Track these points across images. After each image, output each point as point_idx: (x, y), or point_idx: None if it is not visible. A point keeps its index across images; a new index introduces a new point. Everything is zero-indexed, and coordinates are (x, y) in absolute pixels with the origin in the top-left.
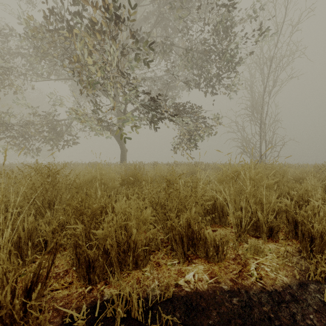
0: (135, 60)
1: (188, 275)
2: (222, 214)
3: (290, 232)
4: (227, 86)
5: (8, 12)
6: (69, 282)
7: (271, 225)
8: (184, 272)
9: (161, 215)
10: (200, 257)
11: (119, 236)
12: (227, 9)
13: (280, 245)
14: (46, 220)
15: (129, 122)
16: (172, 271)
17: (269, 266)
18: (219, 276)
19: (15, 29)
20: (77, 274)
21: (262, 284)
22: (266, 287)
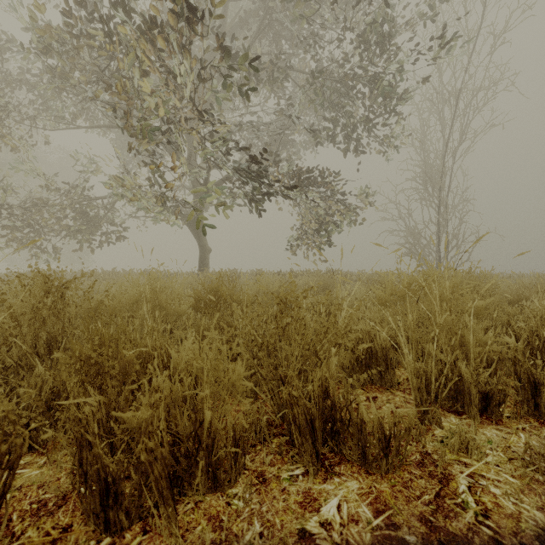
0: (223, 87)
1: (326, 507)
2: (385, 365)
3: (523, 402)
4: (383, 139)
5: (4, 10)
6: (63, 527)
7: (485, 390)
8: (318, 499)
9: (269, 371)
10: (349, 461)
11: (178, 422)
12: (385, 2)
13: (507, 430)
14: (34, 381)
15: (212, 198)
16: (293, 495)
17: (496, 481)
18: (395, 510)
19: (16, 39)
20: (83, 507)
21: (493, 532)
22: (503, 538)
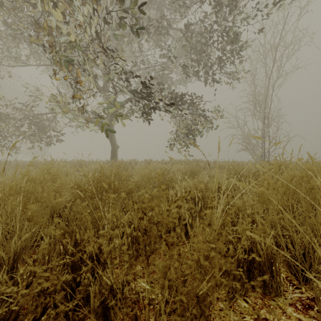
0: (119, 26)
1: None
2: (270, 272)
3: None
4: (230, 73)
5: None
6: None
7: None
8: None
9: None
10: None
11: None
12: None
13: None
14: None
15: (111, 108)
16: None
17: None
18: None
19: None
20: None
21: None
22: None
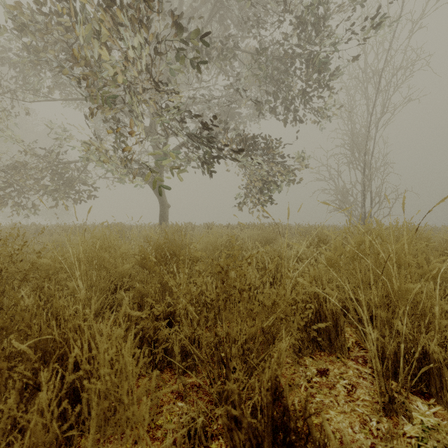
0: (176, 59)
1: None
2: (335, 331)
3: None
4: (317, 110)
5: None
6: None
7: None
8: None
9: (207, 352)
10: None
11: None
12: None
13: None
14: None
15: (166, 160)
16: None
17: None
18: None
19: None
20: None
21: None
22: None
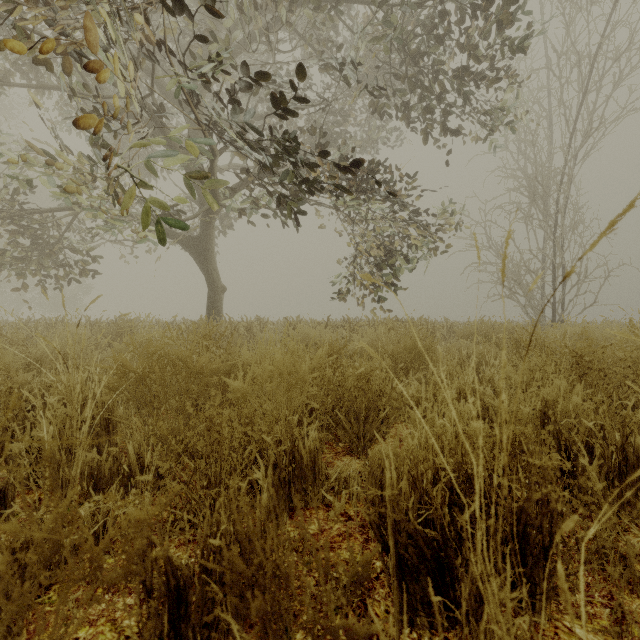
0: None
1: None
2: None
3: None
4: (489, 111)
5: None
6: None
7: None
8: None
9: None
10: None
11: None
12: None
13: None
14: None
15: (175, 156)
16: None
17: None
18: None
19: None
20: None
21: None
22: None
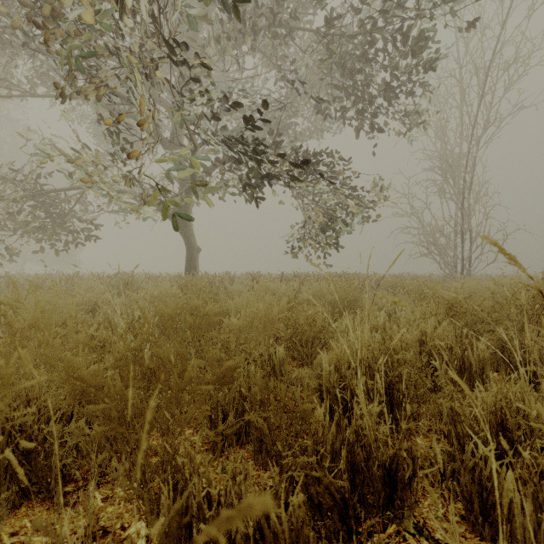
0: None
1: None
2: None
3: None
4: (407, 113)
5: None
6: None
7: None
8: None
9: None
10: None
11: None
12: None
13: None
14: None
15: (183, 169)
16: None
17: None
18: None
19: None
20: None
21: None
22: None
